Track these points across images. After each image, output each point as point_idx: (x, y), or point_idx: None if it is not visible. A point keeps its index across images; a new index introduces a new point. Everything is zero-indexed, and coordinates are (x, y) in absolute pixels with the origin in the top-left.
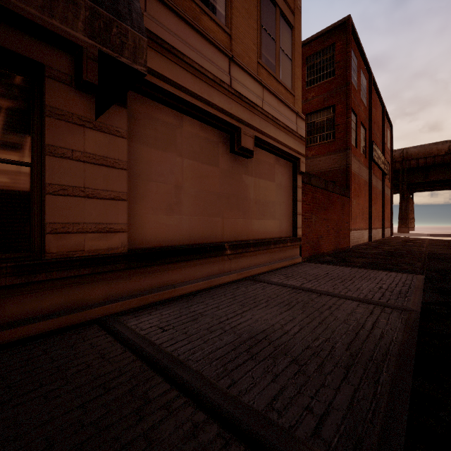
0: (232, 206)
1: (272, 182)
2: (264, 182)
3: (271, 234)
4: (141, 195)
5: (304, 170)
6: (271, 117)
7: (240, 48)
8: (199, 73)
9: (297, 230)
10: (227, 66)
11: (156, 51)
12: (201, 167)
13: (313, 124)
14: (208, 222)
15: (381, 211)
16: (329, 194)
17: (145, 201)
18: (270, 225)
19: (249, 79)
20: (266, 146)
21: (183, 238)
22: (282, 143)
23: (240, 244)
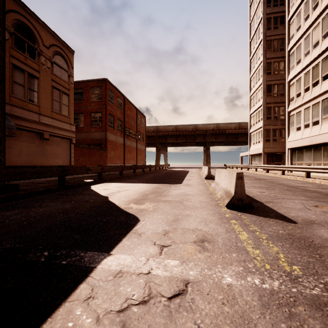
0: (41, 155)
1: (59, 147)
2: (55, 147)
3: (59, 164)
4: (9, 152)
5: (74, 142)
6: (57, 127)
7: (44, 109)
8: (28, 121)
9: (71, 163)
10: (38, 116)
11: (15, 119)
12: (29, 144)
13: (94, 117)
14: (32, 159)
15: (136, 156)
16: (91, 150)
17: (11, 154)
18: (58, 161)
19: (47, 118)
20: (55, 136)
21: (23, 163)
22: (62, 135)
23: (44, 166)
